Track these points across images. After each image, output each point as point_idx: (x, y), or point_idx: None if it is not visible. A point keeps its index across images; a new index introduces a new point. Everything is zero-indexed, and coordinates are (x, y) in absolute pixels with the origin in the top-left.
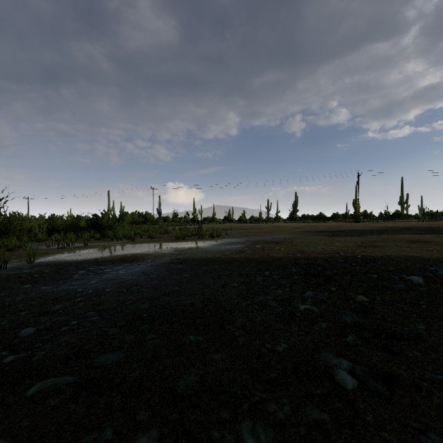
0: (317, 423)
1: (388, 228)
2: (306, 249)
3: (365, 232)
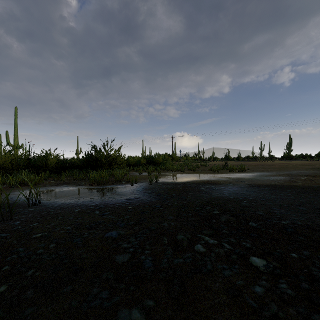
0: None
1: None
2: None
3: None
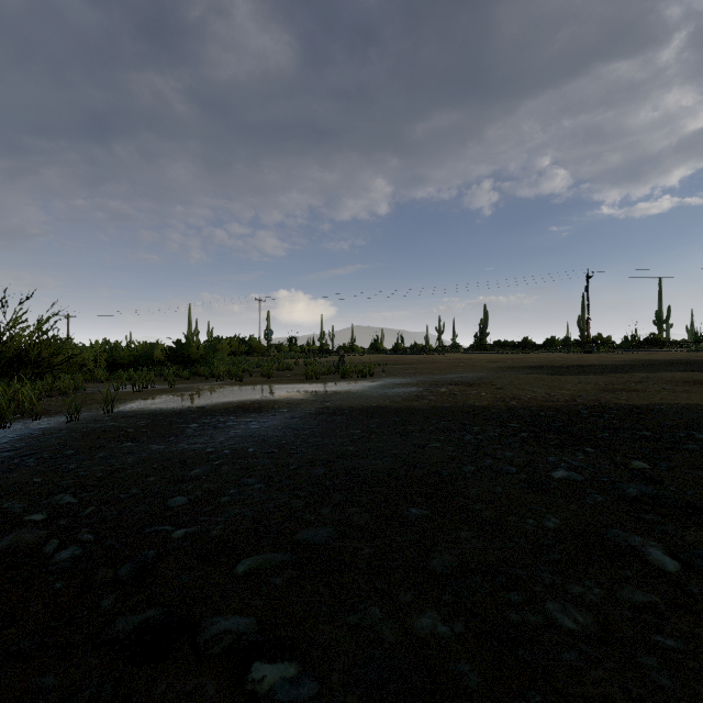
0: (645, 607)
1: (642, 361)
2: (522, 394)
3: (606, 368)
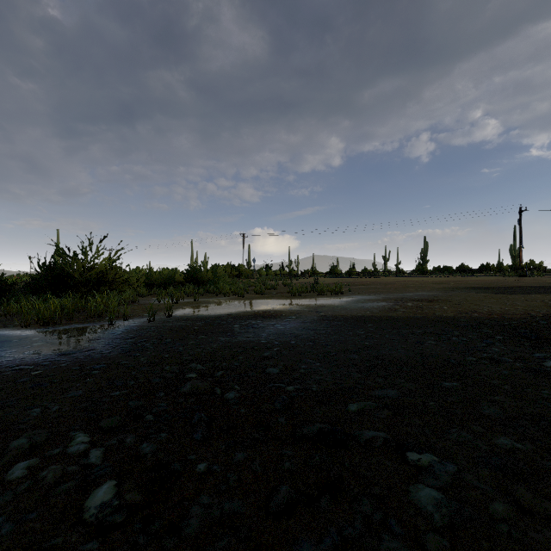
0: None
1: None
2: (479, 308)
3: (545, 289)
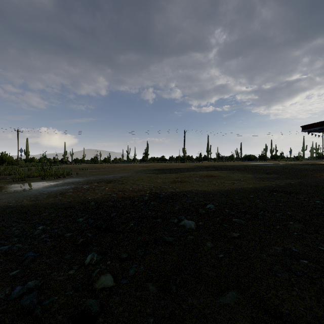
0: None
1: (198, 166)
2: (128, 187)
3: (184, 169)
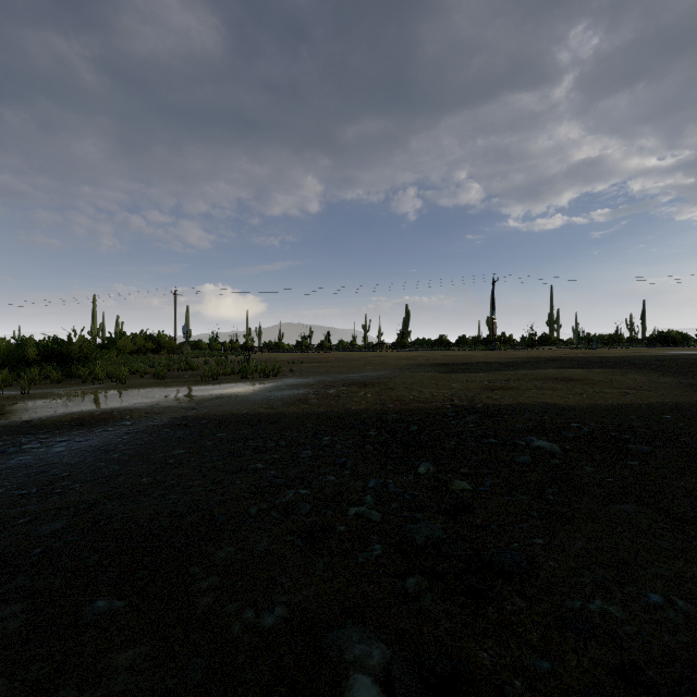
0: None
1: (531, 358)
2: (406, 395)
3: (499, 365)
